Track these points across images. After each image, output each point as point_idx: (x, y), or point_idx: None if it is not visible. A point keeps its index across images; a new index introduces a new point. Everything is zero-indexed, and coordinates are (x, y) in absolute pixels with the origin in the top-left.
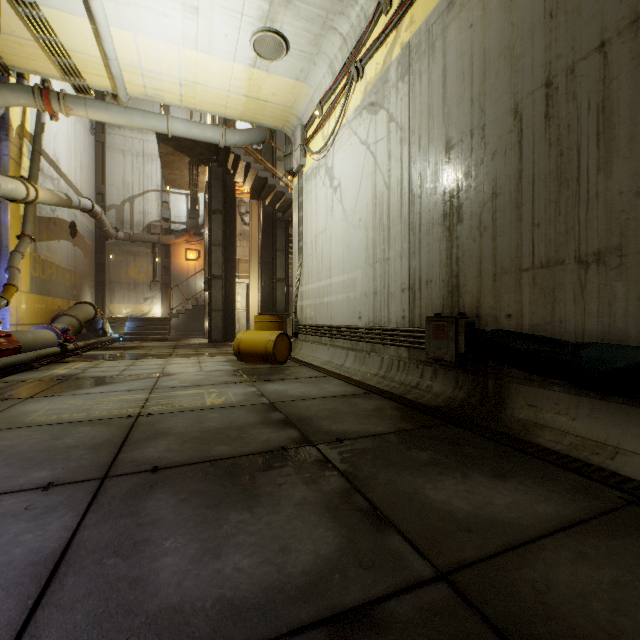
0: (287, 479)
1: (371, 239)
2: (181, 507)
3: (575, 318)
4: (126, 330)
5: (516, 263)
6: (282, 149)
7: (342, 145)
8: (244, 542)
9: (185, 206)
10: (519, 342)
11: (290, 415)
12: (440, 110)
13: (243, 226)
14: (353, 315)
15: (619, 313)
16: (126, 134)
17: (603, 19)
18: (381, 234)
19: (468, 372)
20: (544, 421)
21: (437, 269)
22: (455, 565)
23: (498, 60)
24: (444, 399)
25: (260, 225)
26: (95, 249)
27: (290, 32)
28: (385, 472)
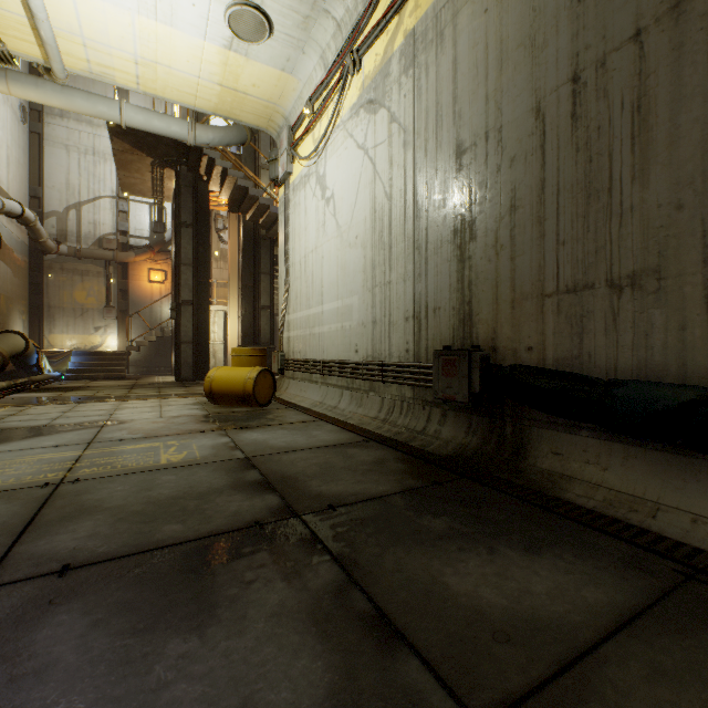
0: (260, 573)
1: (370, 259)
2: (91, 637)
3: (606, 351)
4: (70, 366)
5: (538, 287)
6: (266, 156)
7: (336, 149)
8: (183, 697)
9: (148, 217)
10: (542, 379)
11: (270, 474)
12: (450, 109)
13: (220, 244)
14: (349, 348)
15: (657, 345)
16: (71, 125)
17: (639, 4)
18: (381, 253)
19: (482, 414)
20: (572, 472)
21: (446, 294)
22: (498, 706)
23: (517, 51)
24: (455, 446)
25: (241, 243)
26: (28, 265)
27: (274, 9)
28: (392, 552)
